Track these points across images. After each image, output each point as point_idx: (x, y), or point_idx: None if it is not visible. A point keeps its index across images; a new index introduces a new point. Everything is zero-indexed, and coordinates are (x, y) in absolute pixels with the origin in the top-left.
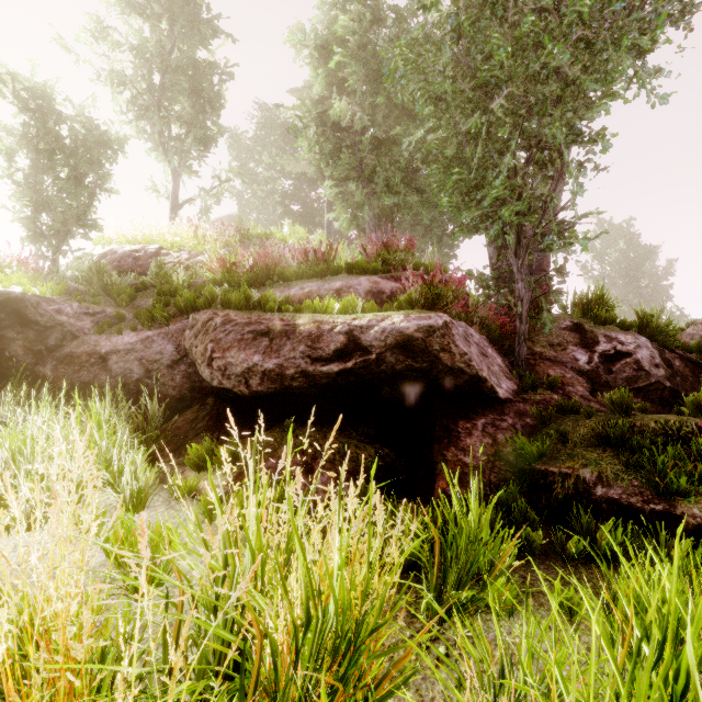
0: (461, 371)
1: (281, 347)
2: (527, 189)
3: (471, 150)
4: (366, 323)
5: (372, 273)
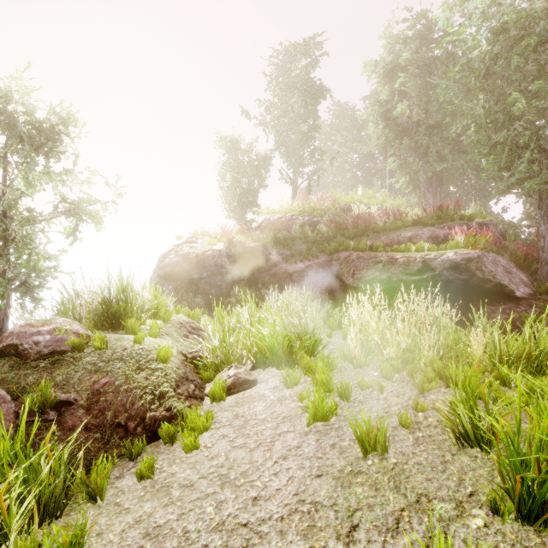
0: (489, 280)
1: (389, 268)
2: (543, 170)
3: (501, 148)
4: (433, 257)
5: (431, 226)
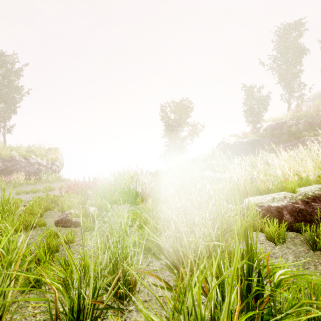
0: None
1: None
2: None
3: None
4: None
5: None
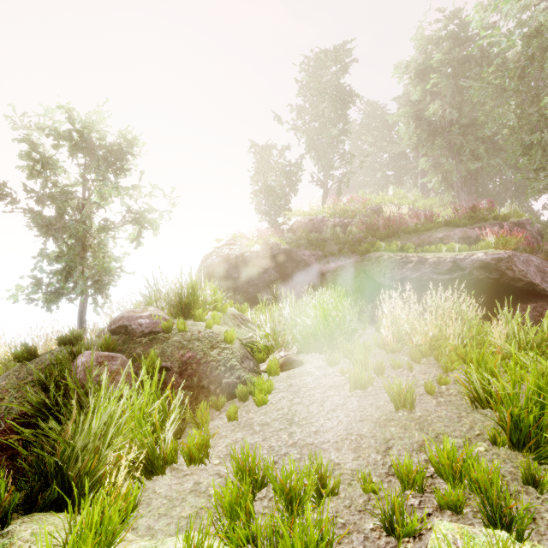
0: (519, 279)
1: (419, 268)
2: None
3: (535, 149)
4: (463, 257)
5: (462, 226)
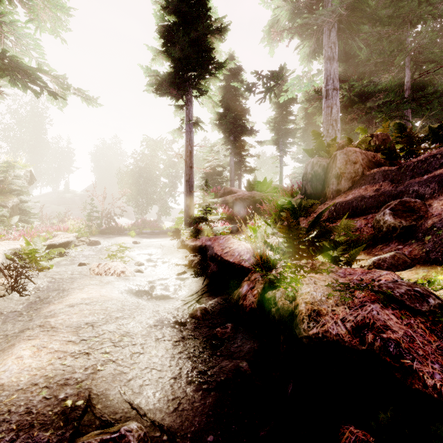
0: None
1: None
2: None
3: None
4: None
5: None
